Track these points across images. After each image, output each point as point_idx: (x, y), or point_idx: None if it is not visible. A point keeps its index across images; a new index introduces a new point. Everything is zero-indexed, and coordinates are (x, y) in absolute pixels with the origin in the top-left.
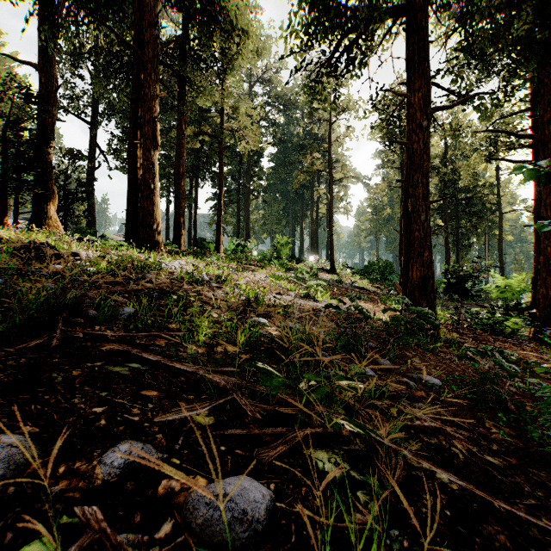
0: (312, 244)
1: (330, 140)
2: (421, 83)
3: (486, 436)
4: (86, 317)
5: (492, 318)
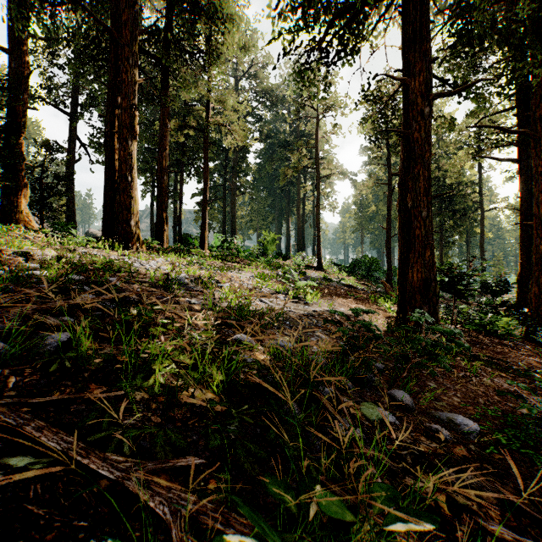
0: (299, 241)
1: (317, 136)
2: (422, 66)
3: None
4: None
5: (482, 317)
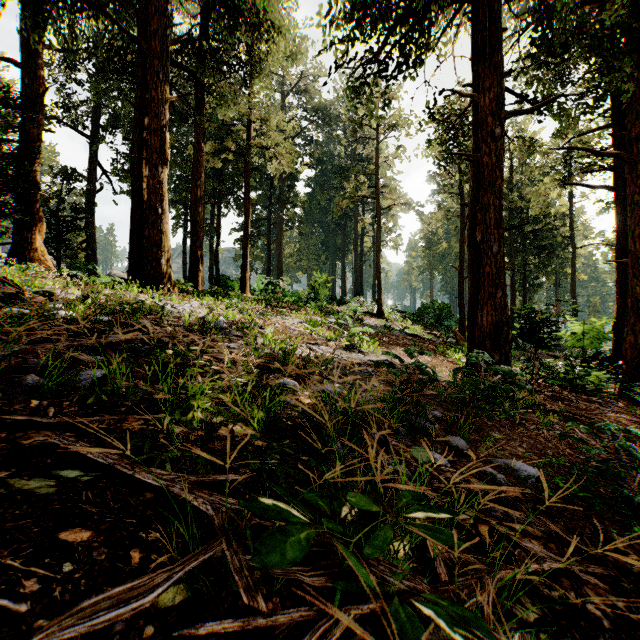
0: (356, 284)
1: (377, 161)
2: (493, 80)
3: (626, 571)
4: (23, 385)
5: (569, 372)
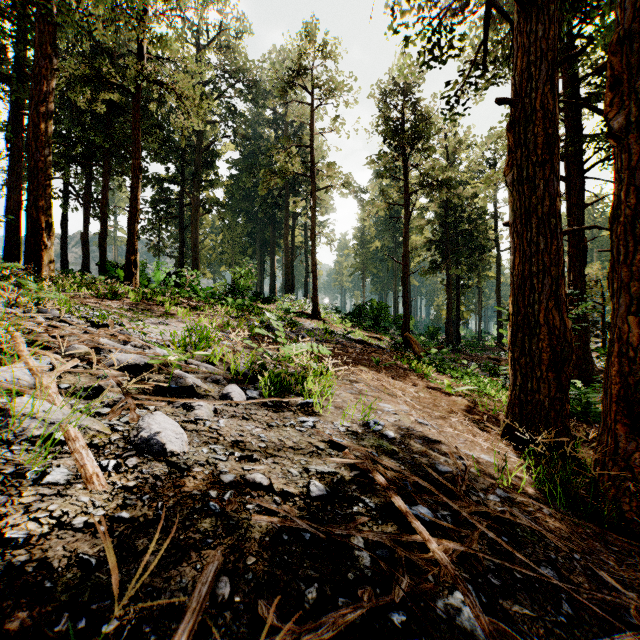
0: (287, 280)
1: (312, 132)
2: None
3: None
4: None
5: None
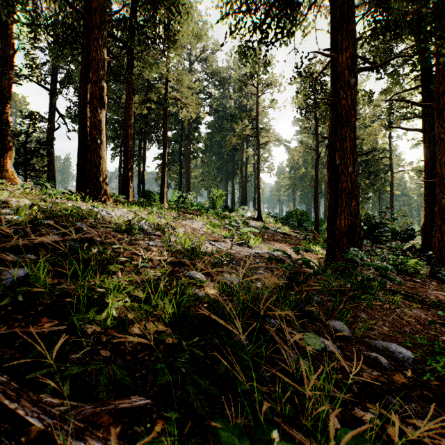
0: (242, 197)
1: (257, 110)
2: (348, 43)
3: None
4: None
5: (394, 259)
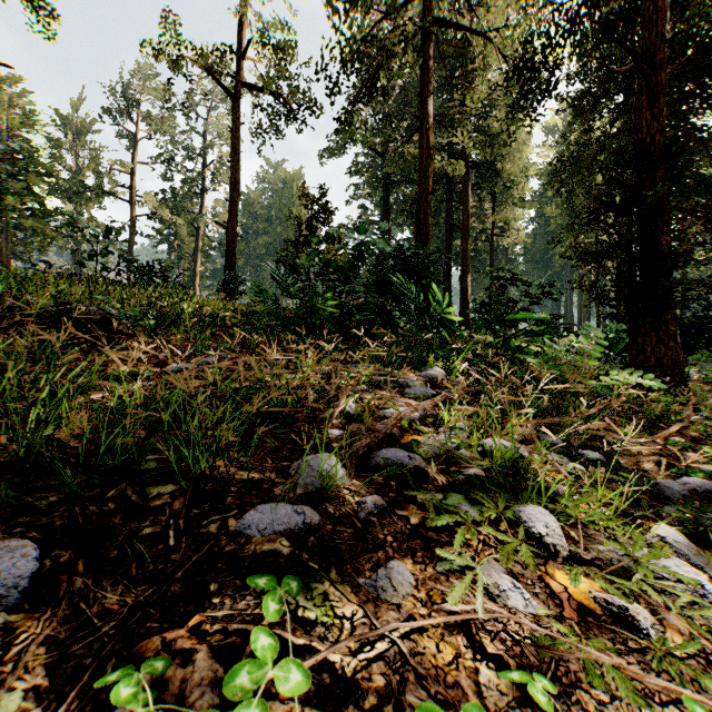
0: (581, 317)
1: None
2: None
3: None
4: None
5: None
